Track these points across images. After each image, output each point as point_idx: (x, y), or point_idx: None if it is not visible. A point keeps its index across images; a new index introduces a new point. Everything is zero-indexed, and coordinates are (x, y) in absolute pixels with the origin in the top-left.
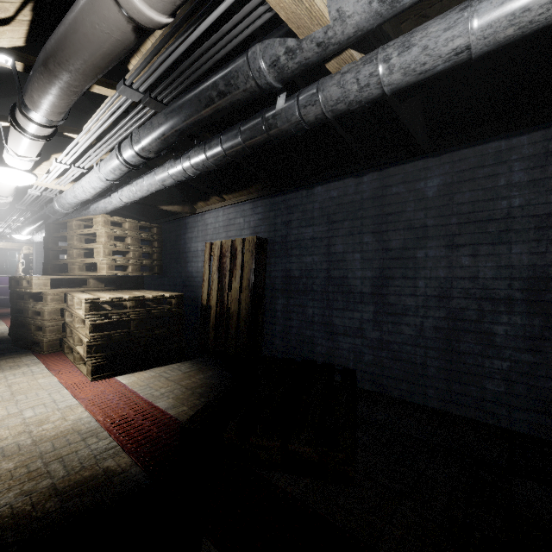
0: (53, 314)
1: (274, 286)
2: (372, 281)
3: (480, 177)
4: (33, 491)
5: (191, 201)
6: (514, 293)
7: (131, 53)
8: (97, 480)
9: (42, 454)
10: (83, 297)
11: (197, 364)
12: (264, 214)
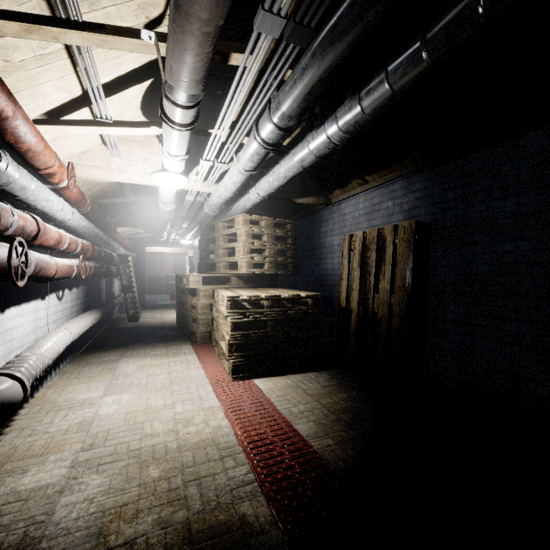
0: (204, 308)
1: (442, 287)
2: None
3: None
4: (168, 522)
5: (326, 190)
6: None
7: None
8: (232, 535)
9: (183, 468)
10: (225, 295)
11: (336, 377)
12: (424, 191)
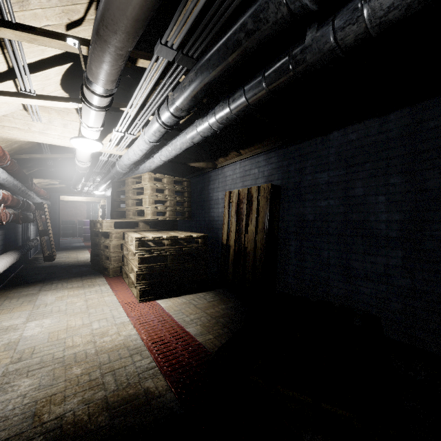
0: (115, 248)
1: (287, 229)
2: (400, 225)
3: None
4: (90, 400)
5: (213, 158)
6: None
7: None
8: (139, 401)
9: (101, 365)
10: (133, 236)
11: (218, 294)
12: (277, 163)
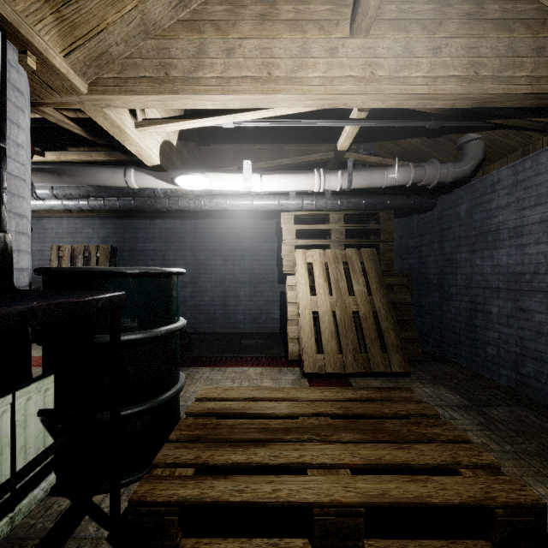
0: None
1: None
2: (190, 275)
3: (235, 232)
4: None
5: None
6: (246, 279)
7: None
8: None
9: None
10: None
11: None
12: (114, 229)
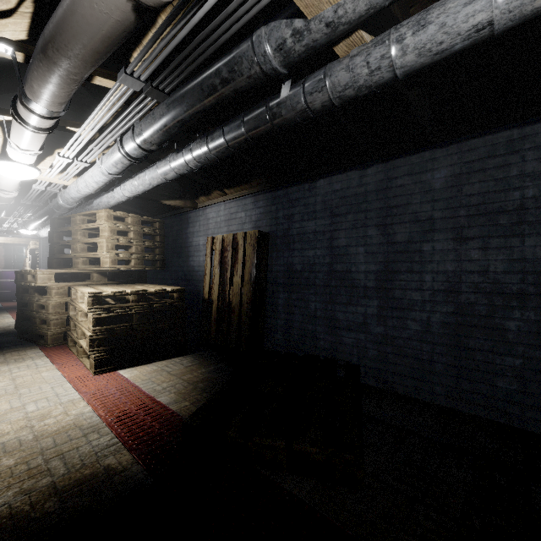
0: (57, 307)
1: (276, 280)
2: (376, 275)
3: (491, 167)
4: (32, 489)
5: (192, 196)
6: (527, 288)
7: (133, 47)
8: (98, 479)
9: (43, 451)
10: (86, 291)
11: (198, 358)
12: (265, 208)
